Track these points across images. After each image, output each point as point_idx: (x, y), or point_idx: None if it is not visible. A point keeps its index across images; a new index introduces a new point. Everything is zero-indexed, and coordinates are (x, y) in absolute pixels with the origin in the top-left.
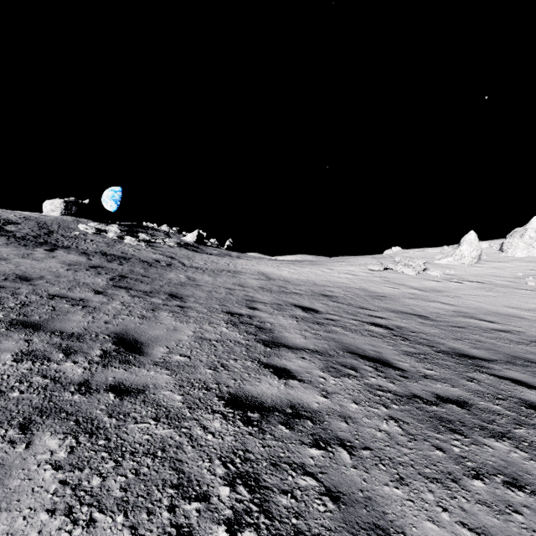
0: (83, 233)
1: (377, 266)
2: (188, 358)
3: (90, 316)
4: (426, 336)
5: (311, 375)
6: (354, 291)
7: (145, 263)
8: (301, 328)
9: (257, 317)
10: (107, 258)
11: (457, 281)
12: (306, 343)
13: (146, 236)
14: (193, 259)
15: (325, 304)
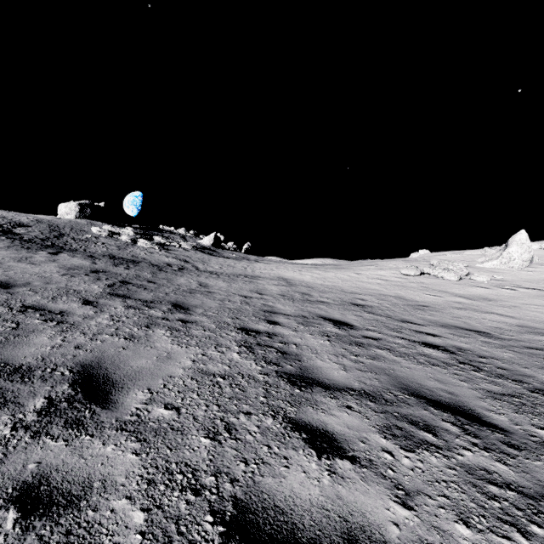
0: (95, 236)
1: (412, 270)
2: (176, 413)
3: (60, 336)
4: (502, 363)
5: (368, 446)
6: (390, 299)
7: (155, 267)
8: (337, 352)
9: (278, 336)
10: (114, 261)
11: (510, 288)
12: (347, 379)
13: (160, 239)
14: (208, 262)
15: (359, 316)
